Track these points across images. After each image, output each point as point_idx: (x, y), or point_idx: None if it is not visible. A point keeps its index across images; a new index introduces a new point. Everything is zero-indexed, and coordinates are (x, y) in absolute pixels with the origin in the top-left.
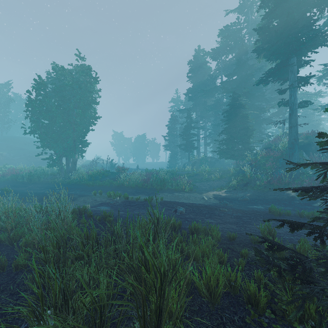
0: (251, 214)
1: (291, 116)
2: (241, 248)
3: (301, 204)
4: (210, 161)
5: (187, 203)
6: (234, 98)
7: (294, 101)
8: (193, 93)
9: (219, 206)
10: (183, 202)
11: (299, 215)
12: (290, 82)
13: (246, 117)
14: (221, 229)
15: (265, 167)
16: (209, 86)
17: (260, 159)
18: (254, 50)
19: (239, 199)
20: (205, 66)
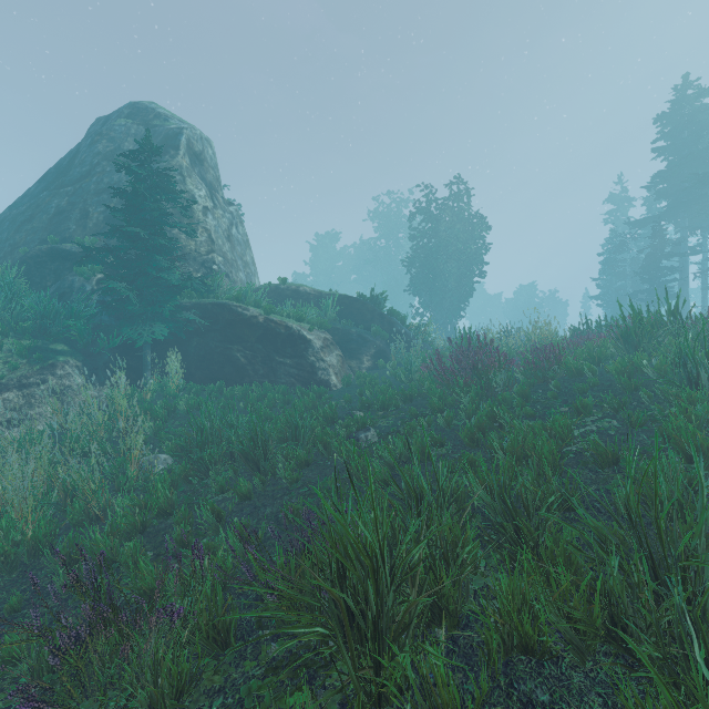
0: None
1: None
2: None
3: None
4: None
5: None
6: None
7: None
8: (668, 182)
9: None
10: None
11: None
12: None
13: None
14: None
15: None
16: None
17: None
18: None
19: None
20: (704, 115)
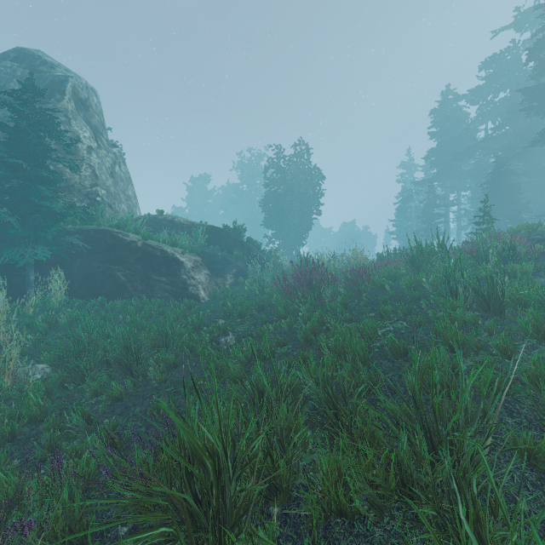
0: None
1: None
2: None
3: None
4: None
5: None
6: (499, 164)
7: None
8: (438, 156)
9: None
10: None
11: None
12: None
13: (516, 187)
14: None
15: None
16: (464, 143)
17: None
18: (522, 110)
19: None
20: (459, 113)
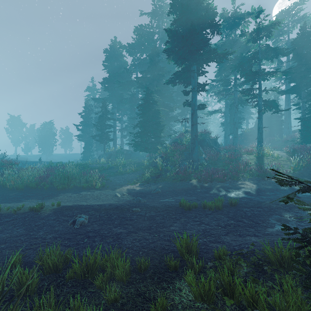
0: (164, 211)
1: (193, 115)
2: (155, 286)
3: (202, 193)
4: (127, 153)
5: (95, 206)
6: (148, 93)
7: (195, 103)
8: (109, 83)
9: (132, 205)
10: (89, 205)
11: (204, 206)
12: (192, 86)
13: (158, 112)
14: (131, 244)
15: (173, 159)
16: (125, 79)
17: (169, 152)
18: (165, 51)
19: (152, 192)
20: (122, 59)
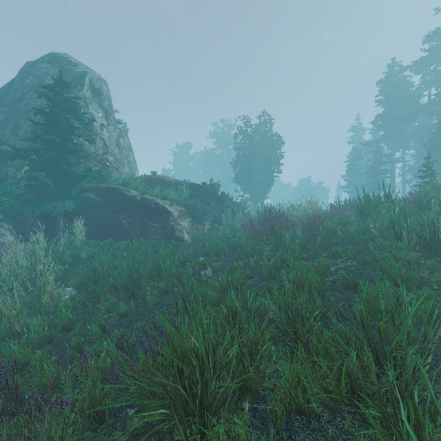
0: None
1: None
2: None
3: None
4: None
5: None
6: None
7: None
8: (384, 120)
9: None
10: None
11: None
12: None
13: None
14: None
15: None
16: (409, 108)
17: None
18: None
19: None
20: (403, 82)
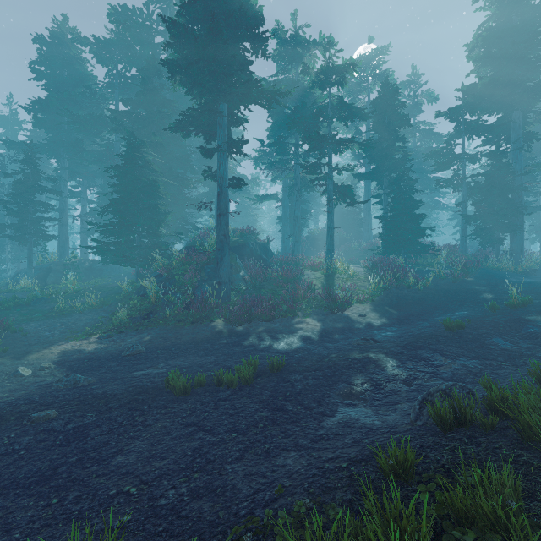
0: (125, 406)
1: (221, 198)
2: None
3: (229, 346)
4: (92, 267)
5: None
6: (133, 144)
7: (225, 174)
8: (49, 113)
9: (44, 400)
10: None
11: (218, 381)
12: (219, 142)
13: (154, 186)
14: None
15: (183, 280)
16: (89, 111)
17: (176, 266)
18: (165, 63)
19: (123, 355)
20: (82, 67)
